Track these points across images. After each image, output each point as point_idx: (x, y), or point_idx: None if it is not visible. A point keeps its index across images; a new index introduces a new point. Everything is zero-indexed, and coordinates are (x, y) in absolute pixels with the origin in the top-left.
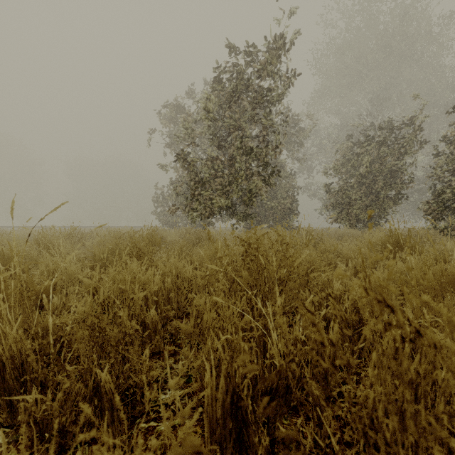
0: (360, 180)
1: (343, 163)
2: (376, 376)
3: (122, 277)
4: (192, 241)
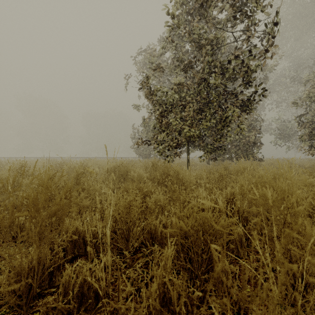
0: None
1: None
2: None
3: None
4: (156, 178)
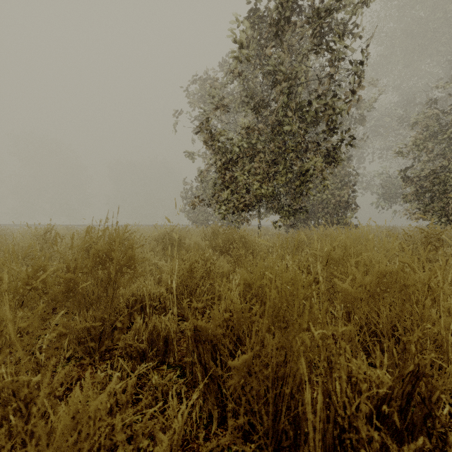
0: None
1: (426, 138)
2: None
3: None
4: (218, 246)
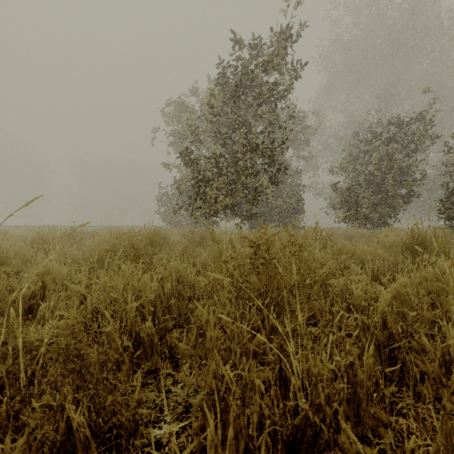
0: (369, 178)
1: (350, 161)
2: (440, 429)
3: (114, 283)
4: (195, 241)
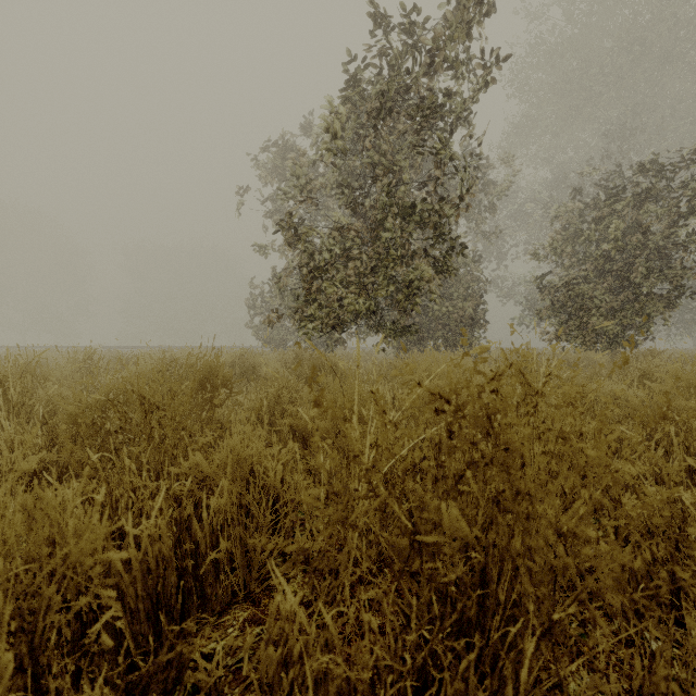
0: (603, 266)
1: (567, 238)
2: None
3: None
4: (304, 374)
